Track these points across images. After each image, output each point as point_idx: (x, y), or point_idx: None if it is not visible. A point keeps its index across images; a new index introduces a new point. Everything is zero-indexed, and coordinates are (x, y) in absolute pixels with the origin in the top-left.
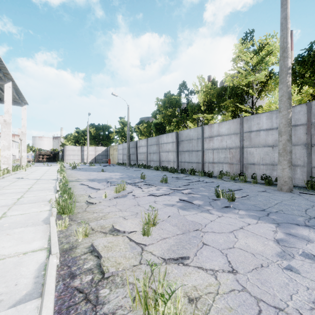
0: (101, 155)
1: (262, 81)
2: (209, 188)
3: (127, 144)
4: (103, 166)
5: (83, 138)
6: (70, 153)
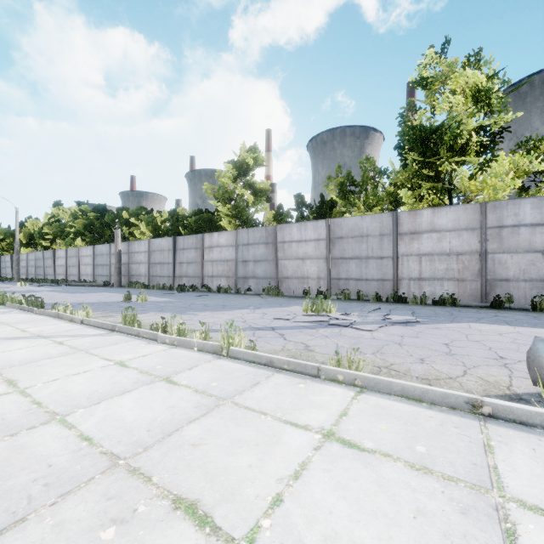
0: None
1: None
2: None
3: None
4: None
5: None
6: None
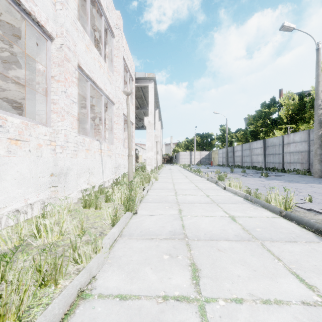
0: (204, 158)
1: None
2: None
3: (225, 149)
4: (206, 166)
5: (191, 145)
6: (182, 157)
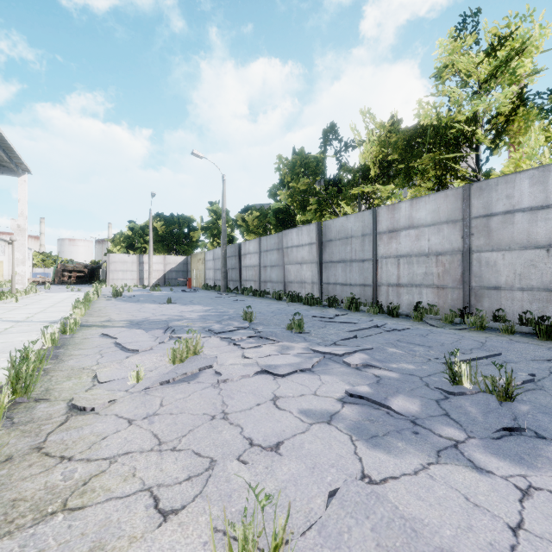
0: (175, 271)
1: (500, 113)
2: (409, 348)
3: (221, 250)
4: (176, 291)
5: (143, 240)
6: (117, 267)
